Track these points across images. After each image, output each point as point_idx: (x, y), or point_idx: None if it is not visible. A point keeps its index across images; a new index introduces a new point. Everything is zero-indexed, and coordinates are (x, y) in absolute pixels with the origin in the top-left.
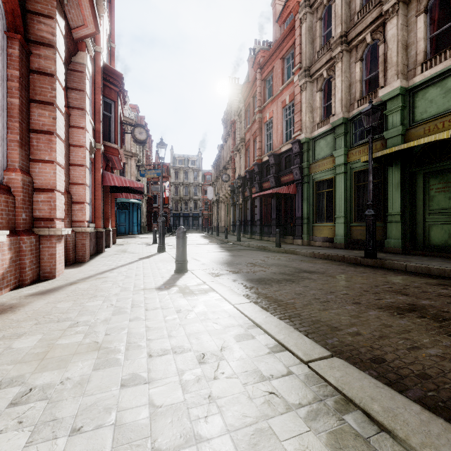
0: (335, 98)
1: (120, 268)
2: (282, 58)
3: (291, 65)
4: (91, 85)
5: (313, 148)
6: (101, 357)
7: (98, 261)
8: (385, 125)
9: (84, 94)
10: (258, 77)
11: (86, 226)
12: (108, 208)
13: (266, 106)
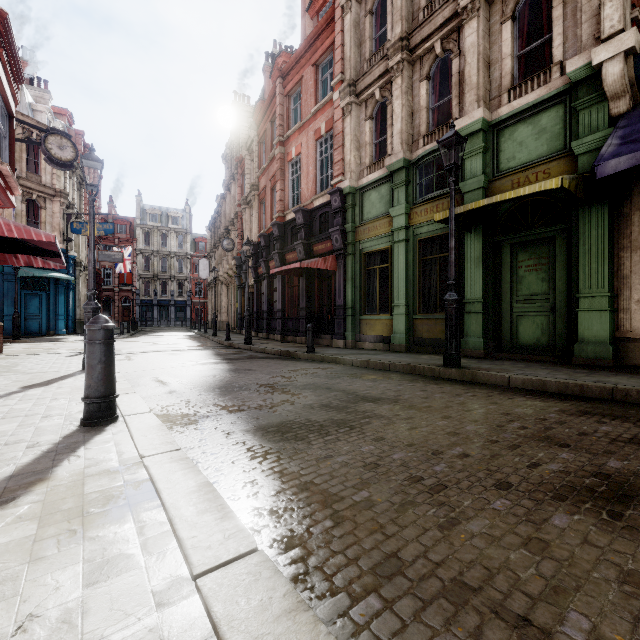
0: (393, 129)
1: None
2: (315, 65)
3: (328, 77)
4: None
5: (361, 203)
6: None
7: None
8: (461, 173)
9: None
10: (280, 91)
11: None
12: None
13: (290, 135)
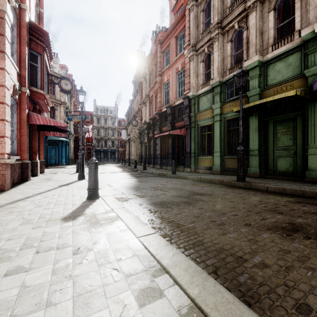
0: (214, 67)
1: (35, 196)
2: (176, 37)
3: (182, 42)
4: (16, 36)
5: (198, 102)
6: None
7: (18, 190)
8: (248, 87)
9: (4, 38)
10: (159, 50)
11: (6, 158)
12: (35, 143)
13: (164, 71)
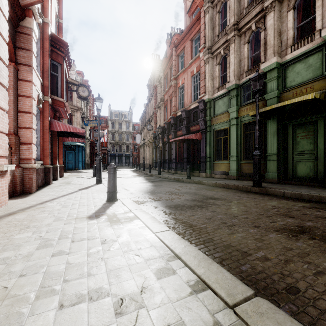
0: (230, 69)
1: (60, 198)
2: (191, 40)
3: (197, 45)
4: (39, 49)
5: (214, 106)
6: (1, 312)
7: (43, 192)
8: (265, 89)
9: (31, 53)
10: (174, 54)
11: (33, 163)
12: (55, 149)
13: (179, 74)
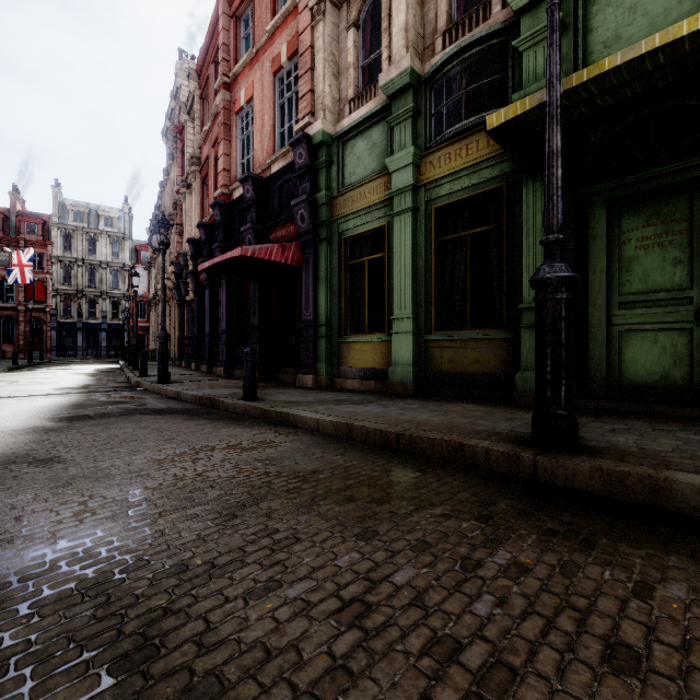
0: (392, 26)
1: None
2: None
3: None
4: None
5: (341, 159)
6: None
7: None
8: (512, 83)
9: None
10: (223, 9)
11: None
12: None
13: (239, 73)
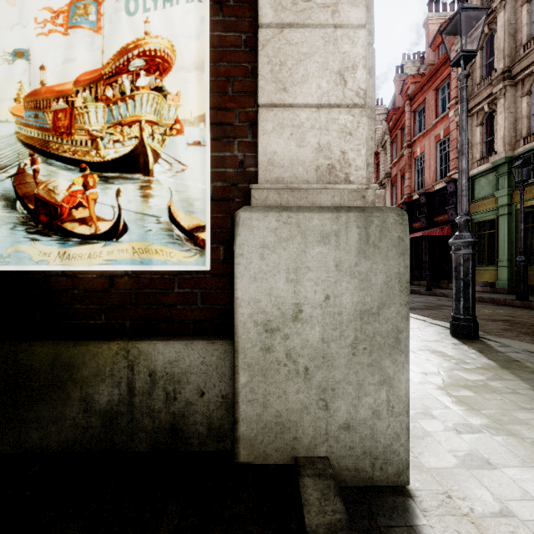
0: (497, 136)
1: None
2: (435, 90)
3: (446, 96)
4: None
5: (472, 187)
6: None
7: None
8: None
9: None
10: (407, 110)
11: None
12: None
13: (416, 140)
